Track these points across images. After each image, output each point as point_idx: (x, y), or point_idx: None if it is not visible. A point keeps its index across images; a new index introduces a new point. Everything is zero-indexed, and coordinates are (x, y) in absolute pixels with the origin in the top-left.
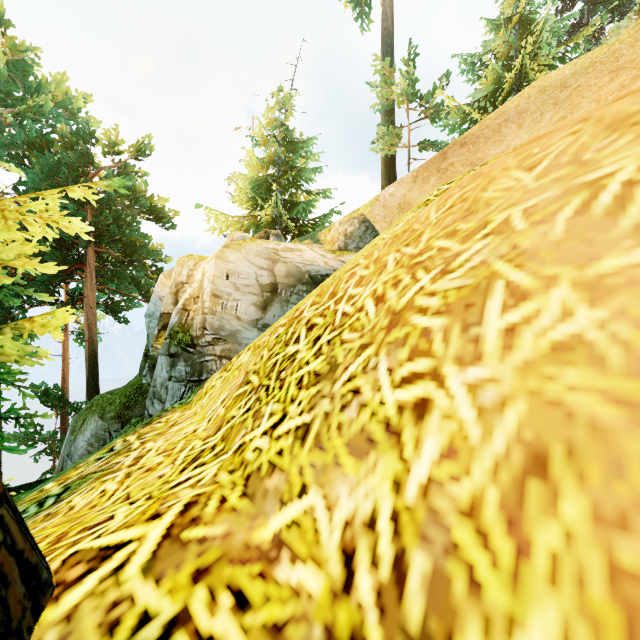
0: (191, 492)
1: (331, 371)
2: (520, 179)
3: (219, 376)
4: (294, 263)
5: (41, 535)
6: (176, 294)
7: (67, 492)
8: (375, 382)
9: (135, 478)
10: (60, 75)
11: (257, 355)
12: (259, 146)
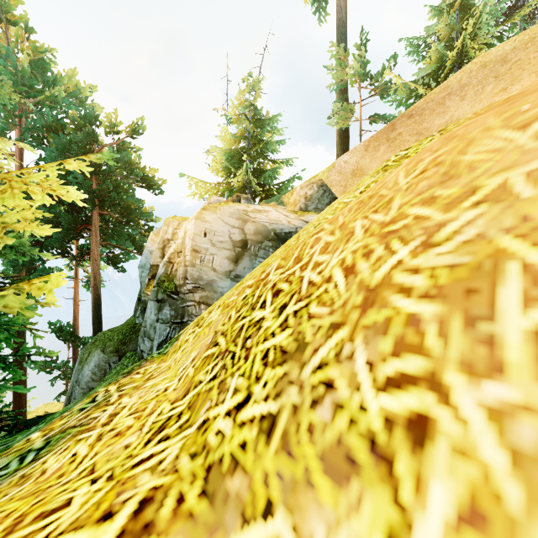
0: (149, 481)
1: (299, 350)
2: (511, 139)
3: (192, 331)
4: (261, 222)
5: (4, 511)
6: (163, 249)
7: (46, 448)
8: (352, 377)
9: (104, 443)
10: (71, 70)
11: (226, 315)
12: (232, 123)
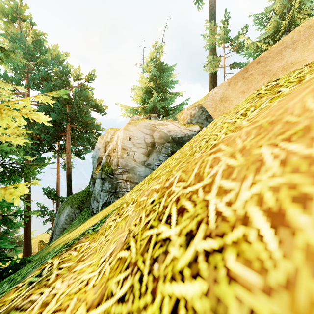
0: None
1: None
2: None
3: (114, 218)
4: (163, 131)
5: None
6: (105, 147)
7: None
8: None
9: None
10: (55, 45)
11: (137, 214)
12: (146, 72)
